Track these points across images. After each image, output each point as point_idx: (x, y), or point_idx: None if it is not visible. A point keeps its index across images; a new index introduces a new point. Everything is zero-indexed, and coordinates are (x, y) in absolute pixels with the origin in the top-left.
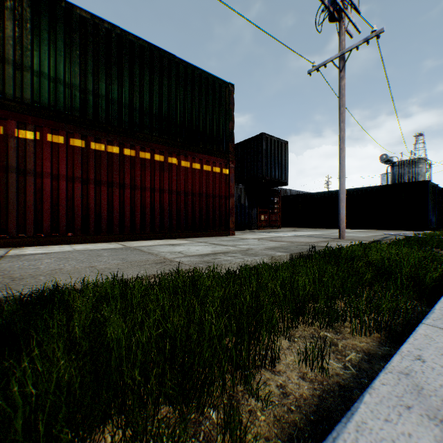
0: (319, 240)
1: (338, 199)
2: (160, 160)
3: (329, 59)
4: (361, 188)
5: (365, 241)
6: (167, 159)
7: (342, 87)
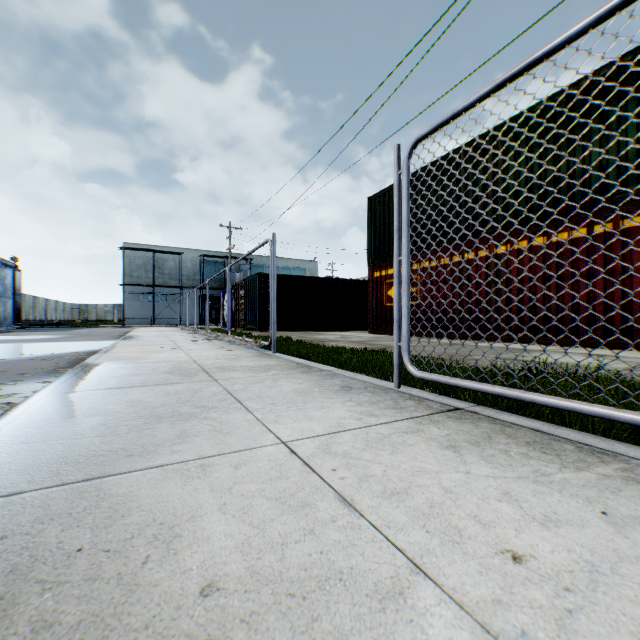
0: None
1: None
2: None
3: None
4: None
5: None
6: None
7: None
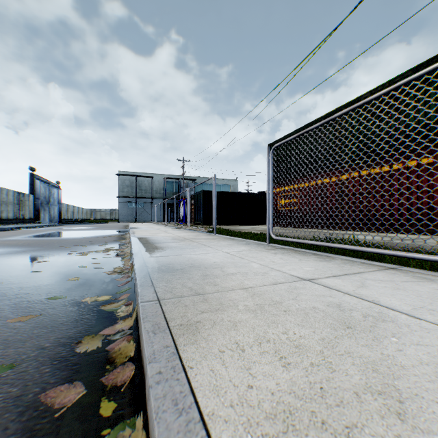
0: None
1: None
2: (428, 162)
3: None
4: None
5: None
6: (436, 158)
7: None
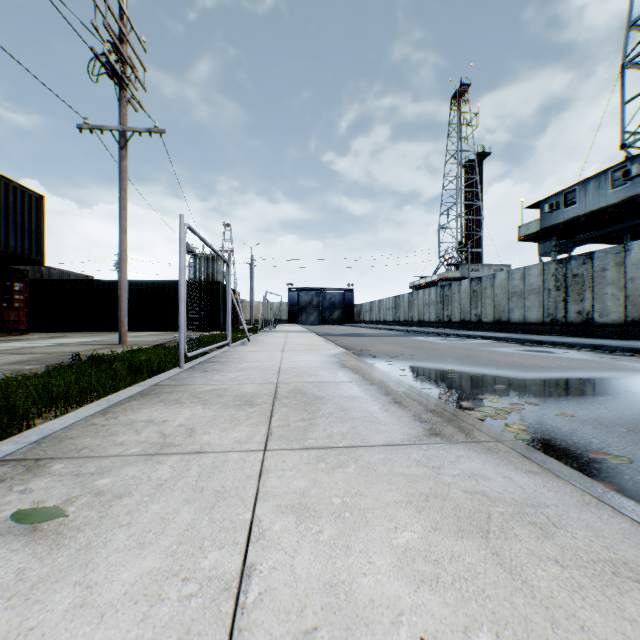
0: (93, 348)
1: (120, 298)
2: None
3: (109, 127)
4: (158, 282)
5: (148, 346)
6: None
7: (125, 169)
